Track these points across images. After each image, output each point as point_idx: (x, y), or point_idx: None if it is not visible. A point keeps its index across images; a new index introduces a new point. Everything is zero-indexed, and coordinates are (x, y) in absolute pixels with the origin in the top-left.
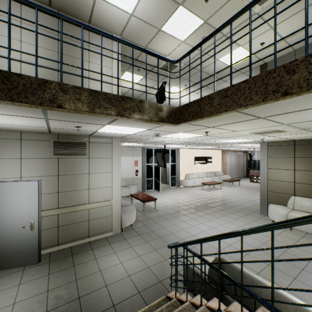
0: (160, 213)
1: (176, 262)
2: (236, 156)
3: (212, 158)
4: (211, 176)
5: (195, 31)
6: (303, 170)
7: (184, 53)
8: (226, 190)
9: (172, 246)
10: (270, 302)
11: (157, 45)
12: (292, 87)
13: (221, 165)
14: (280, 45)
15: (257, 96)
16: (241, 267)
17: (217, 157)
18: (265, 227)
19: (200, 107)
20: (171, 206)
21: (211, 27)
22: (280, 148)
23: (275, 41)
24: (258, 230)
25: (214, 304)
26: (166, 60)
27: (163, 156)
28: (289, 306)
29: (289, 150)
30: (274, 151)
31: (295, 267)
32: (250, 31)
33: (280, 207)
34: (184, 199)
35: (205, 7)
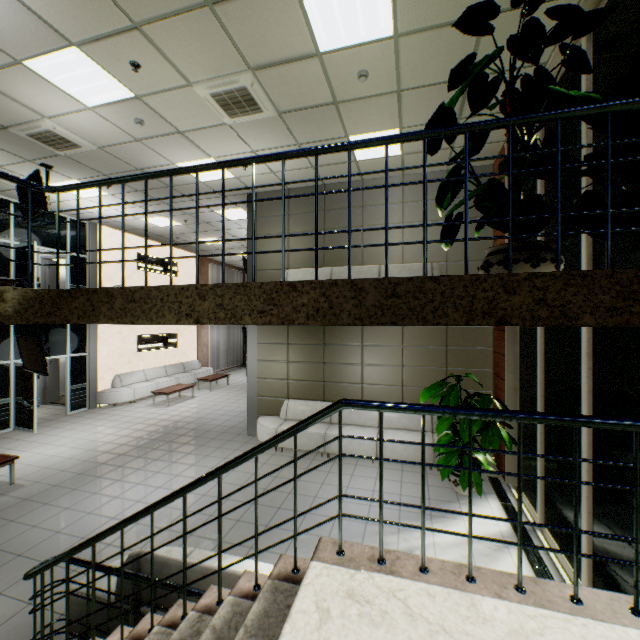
0: (29, 491)
1: (51, 599)
2: (226, 329)
3: (179, 335)
4: (176, 372)
5: (119, 103)
6: (298, 362)
7: (95, 128)
8: (203, 399)
9: (35, 574)
10: (199, 584)
11: (15, 86)
12: (204, 315)
13: (197, 350)
14: (270, 177)
15: (171, 315)
16: (152, 559)
17: (190, 333)
18: (177, 494)
19: (94, 305)
20: (67, 465)
21: (153, 110)
22: (273, 330)
23: (197, 241)
24: (170, 500)
25: (116, 638)
26: (22, 182)
27: (39, 349)
28: (217, 579)
29: (283, 333)
30: (266, 334)
31: (271, 509)
32: (171, 211)
33: (271, 420)
34: (106, 437)
35: (135, 75)
